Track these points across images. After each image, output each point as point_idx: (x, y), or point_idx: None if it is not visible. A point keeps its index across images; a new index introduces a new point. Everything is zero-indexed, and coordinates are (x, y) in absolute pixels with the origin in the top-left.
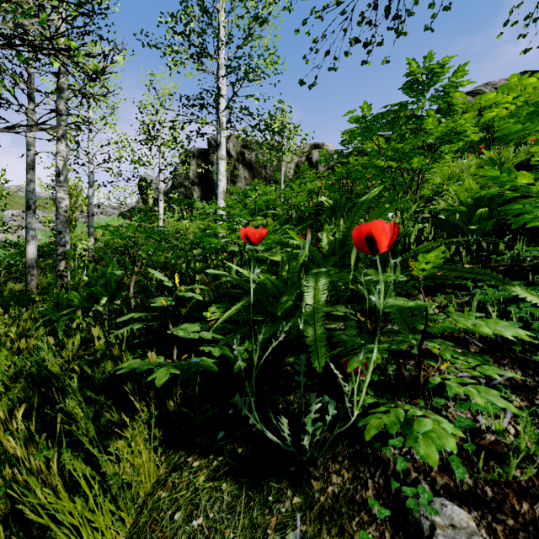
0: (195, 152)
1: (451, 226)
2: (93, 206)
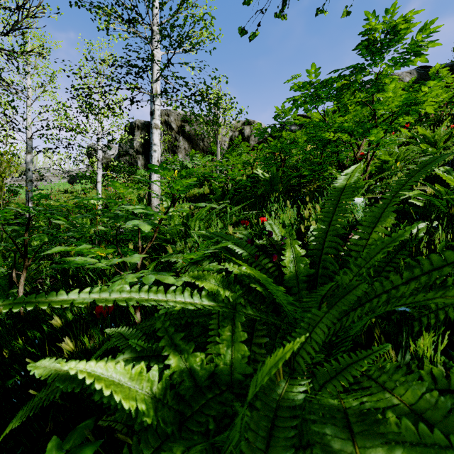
0: (140, 124)
1: (453, 221)
2: (31, 172)
